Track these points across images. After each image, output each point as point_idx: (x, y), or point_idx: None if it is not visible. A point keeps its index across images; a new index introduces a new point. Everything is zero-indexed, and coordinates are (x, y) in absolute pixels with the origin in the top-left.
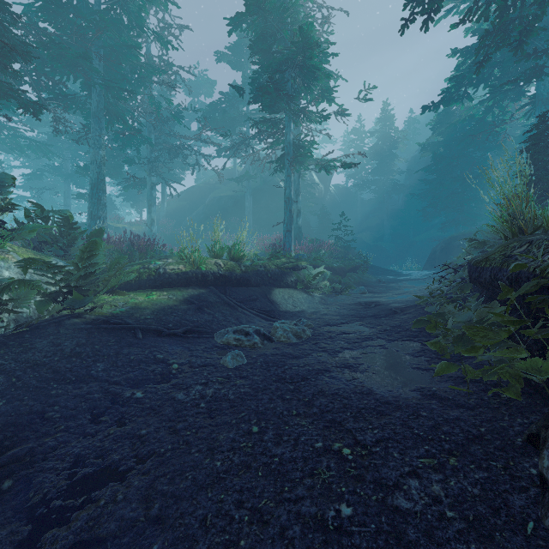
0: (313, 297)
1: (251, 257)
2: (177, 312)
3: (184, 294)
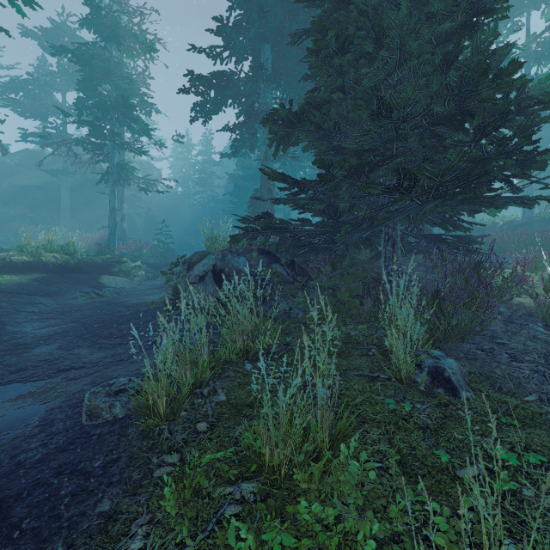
0: (132, 281)
1: (81, 253)
2: (32, 285)
3: (31, 276)
